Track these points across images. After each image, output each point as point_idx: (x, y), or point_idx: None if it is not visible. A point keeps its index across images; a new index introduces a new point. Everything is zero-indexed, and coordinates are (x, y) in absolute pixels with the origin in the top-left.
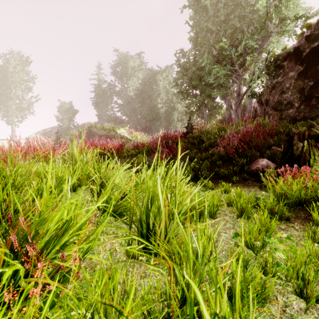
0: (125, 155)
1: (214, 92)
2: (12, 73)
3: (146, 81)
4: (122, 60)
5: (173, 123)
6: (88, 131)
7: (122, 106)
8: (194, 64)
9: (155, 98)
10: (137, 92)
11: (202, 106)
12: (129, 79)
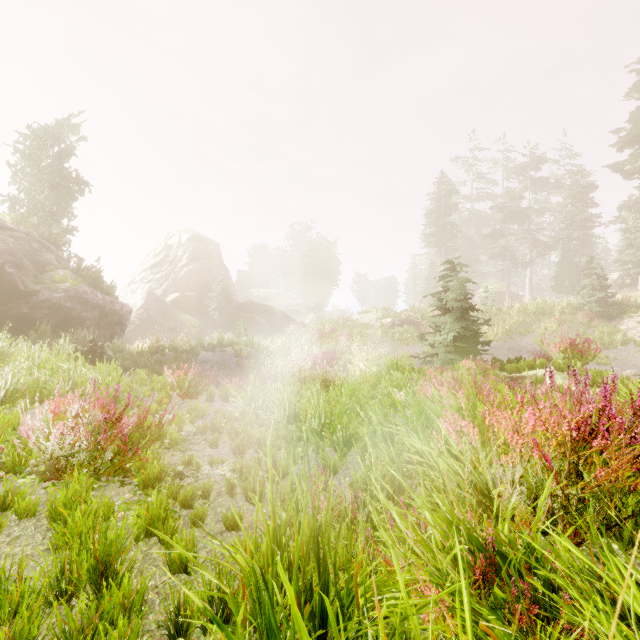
0: None
1: None
2: None
3: None
4: None
5: None
6: None
7: None
8: None
9: None
10: None
11: None
12: None
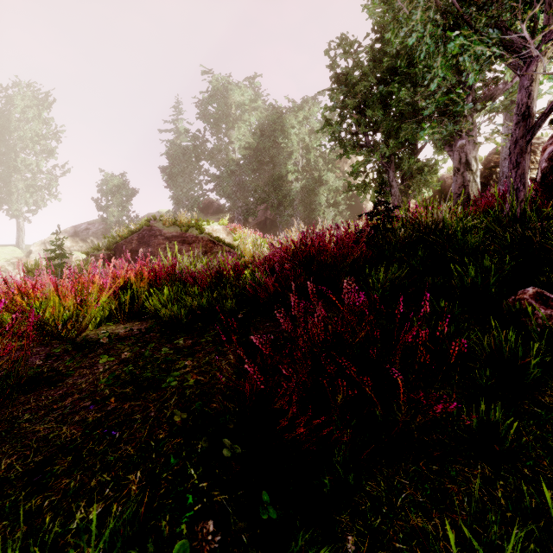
0: (162, 315)
1: (426, 129)
2: (19, 123)
3: (265, 129)
4: (220, 91)
5: (318, 211)
6: (146, 229)
7: (219, 180)
8: (371, 69)
9: (283, 162)
10: (248, 152)
11: (387, 170)
12: (233, 127)
